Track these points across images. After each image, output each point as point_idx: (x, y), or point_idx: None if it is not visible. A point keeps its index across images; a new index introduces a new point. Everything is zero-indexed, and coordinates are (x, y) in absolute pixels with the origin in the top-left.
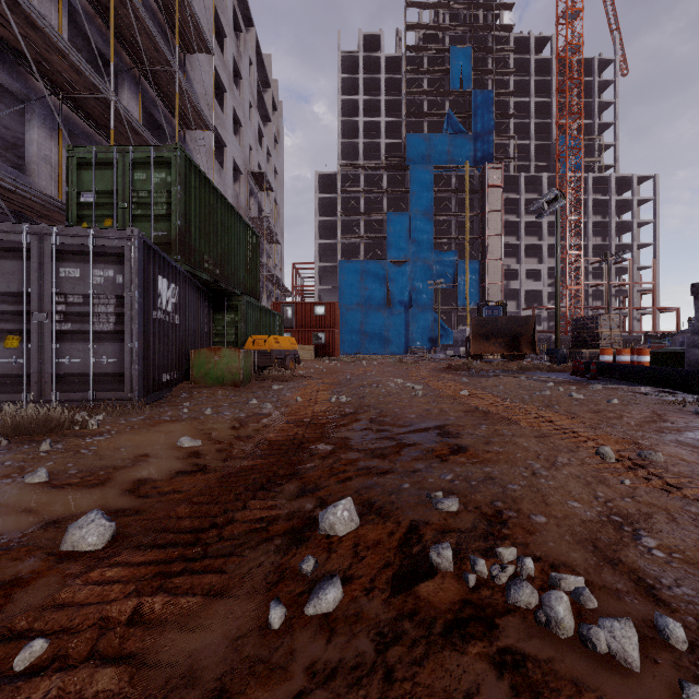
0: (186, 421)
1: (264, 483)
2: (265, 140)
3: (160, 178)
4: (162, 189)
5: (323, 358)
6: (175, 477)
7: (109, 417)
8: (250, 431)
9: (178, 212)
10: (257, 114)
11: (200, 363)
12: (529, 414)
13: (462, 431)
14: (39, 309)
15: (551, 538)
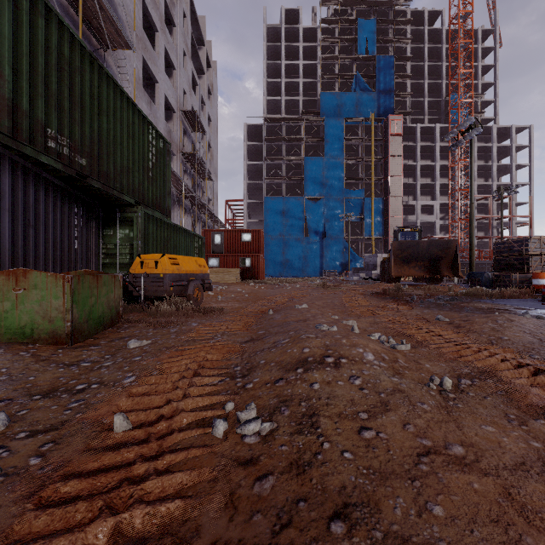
0: None
1: None
2: (199, 89)
3: None
4: None
5: (249, 281)
6: None
7: None
8: None
9: None
10: (191, 63)
11: None
12: None
13: None
14: None
15: None
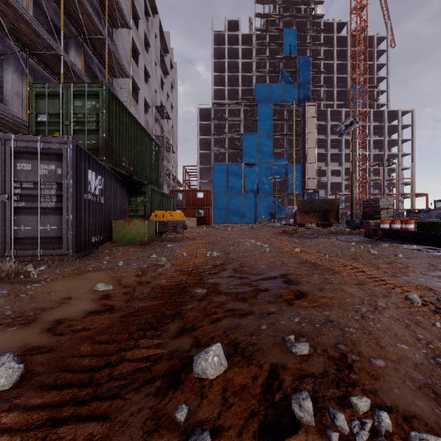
0: (104, 270)
1: (154, 322)
2: (165, 86)
3: (91, 105)
4: (93, 112)
5: (202, 226)
6: (87, 317)
7: (49, 268)
8: (149, 278)
9: (104, 128)
10: (160, 69)
11: (118, 229)
12: (346, 266)
13: (301, 280)
14: (2, 192)
15: (394, 385)
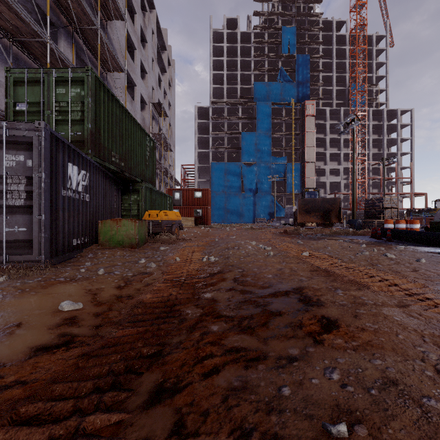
0: (78, 281)
1: (122, 370)
2: (163, 84)
3: (75, 92)
4: (77, 100)
5: (200, 226)
6: (30, 358)
7: (10, 279)
8: (132, 291)
9: (89, 117)
10: (157, 66)
11: (105, 230)
12: (373, 277)
13: (322, 298)
14: None
15: None
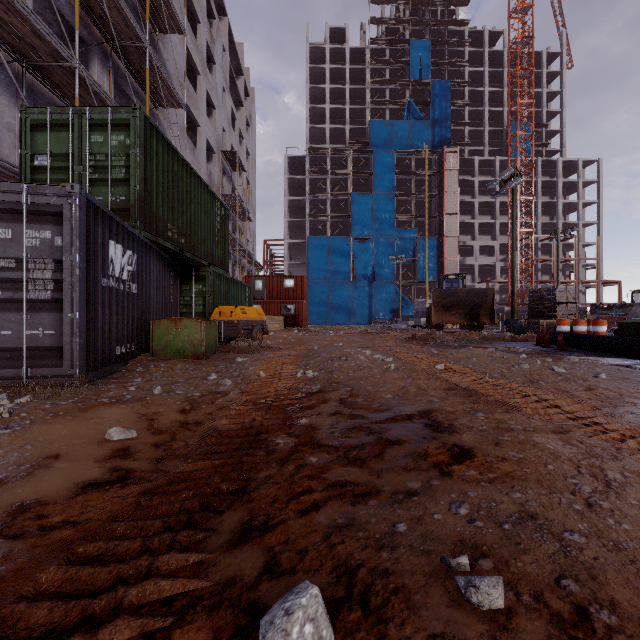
0: (127, 403)
1: (196, 508)
2: (238, 123)
3: (118, 141)
4: (120, 152)
5: (292, 328)
6: (77, 496)
7: (35, 400)
8: (201, 416)
9: (137, 176)
10: (230, 98)
11: (160, 334)
12: (528, 396)
13: (456, 422)
14: None
15: None
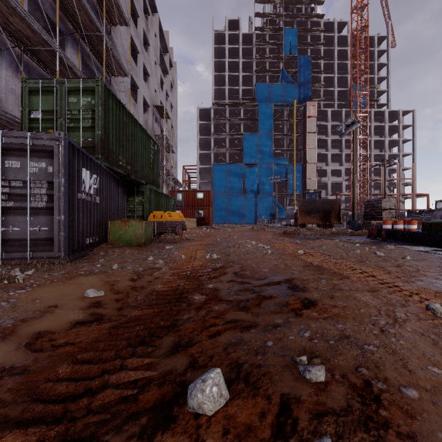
0: (96, 274)
1: (146, 335)
2: (165, 86)
3: (86, 101)
4: (88, 109)
5: (202, 227)
6: (72, 328)
7: (37, 272)
8: (144, 283)
9: (99, 125)
10: (159, 68)
11: (114, 230)
12: (355, 270)
13: (308, 285)
14: None
15: (436, 426)
